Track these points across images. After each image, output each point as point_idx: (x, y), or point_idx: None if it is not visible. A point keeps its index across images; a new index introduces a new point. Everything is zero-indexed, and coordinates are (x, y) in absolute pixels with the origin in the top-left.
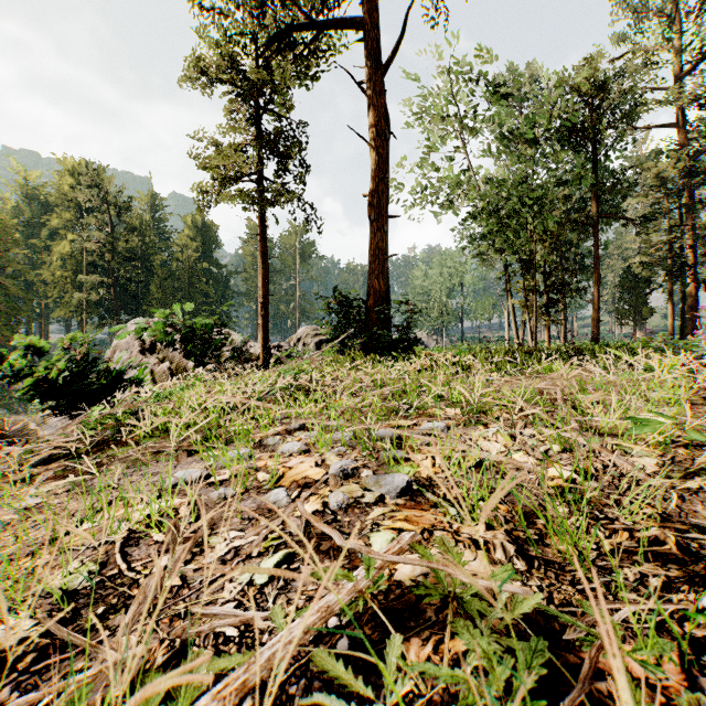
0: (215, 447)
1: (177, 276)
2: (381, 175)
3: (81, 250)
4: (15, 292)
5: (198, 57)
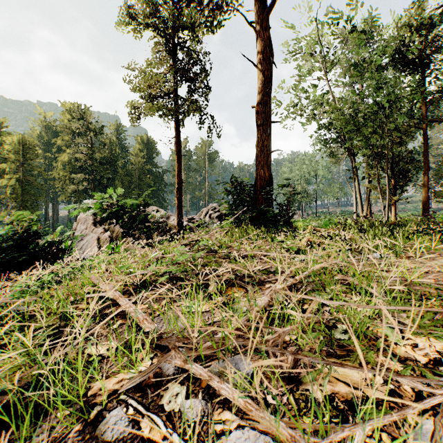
0: (21, 422)
1: (131, 174)
2: (265, 90)
3: (74, 159)
4: (36, 185)
5: (129, 6)
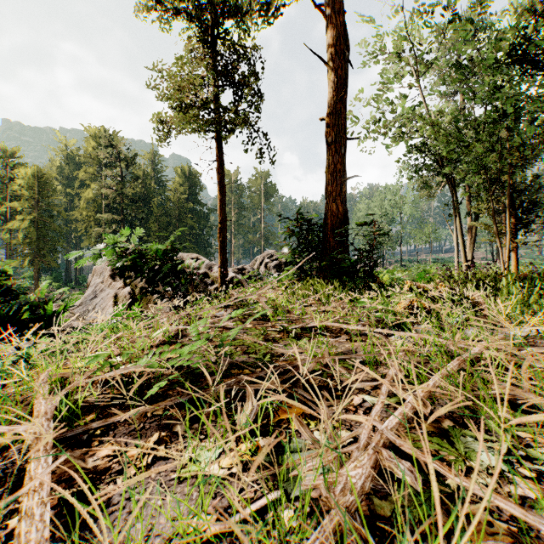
0: None
1: (169, 213)
2: (338, 96)
3: (101, 196)
4: (53, 228)
5: None
